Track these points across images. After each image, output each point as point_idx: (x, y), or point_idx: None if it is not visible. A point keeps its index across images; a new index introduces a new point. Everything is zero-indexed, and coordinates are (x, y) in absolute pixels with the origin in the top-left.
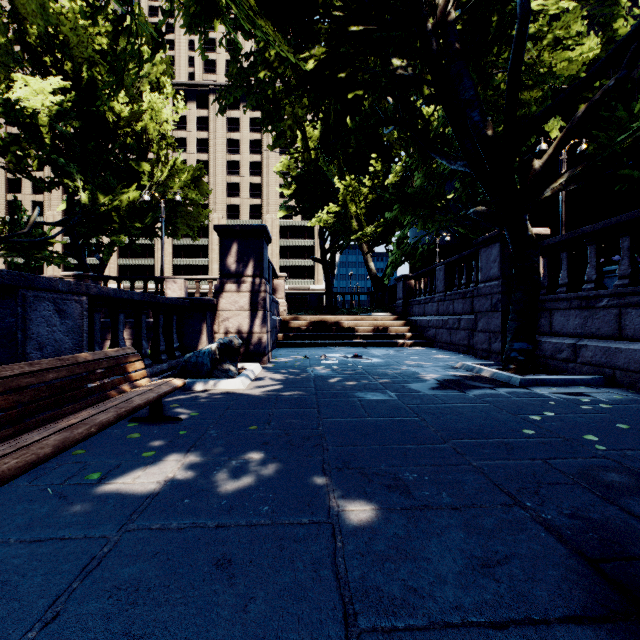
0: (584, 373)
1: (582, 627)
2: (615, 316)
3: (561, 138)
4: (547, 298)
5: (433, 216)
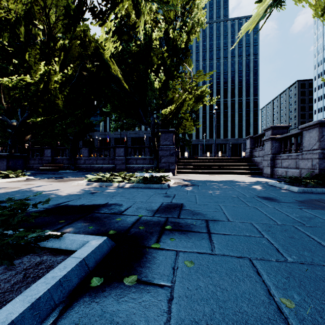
0: (34, 170)
1: (32, 173)
2: (38, 161)
3: (31, 135)
4: (28, 158)
5: (0, 138)
